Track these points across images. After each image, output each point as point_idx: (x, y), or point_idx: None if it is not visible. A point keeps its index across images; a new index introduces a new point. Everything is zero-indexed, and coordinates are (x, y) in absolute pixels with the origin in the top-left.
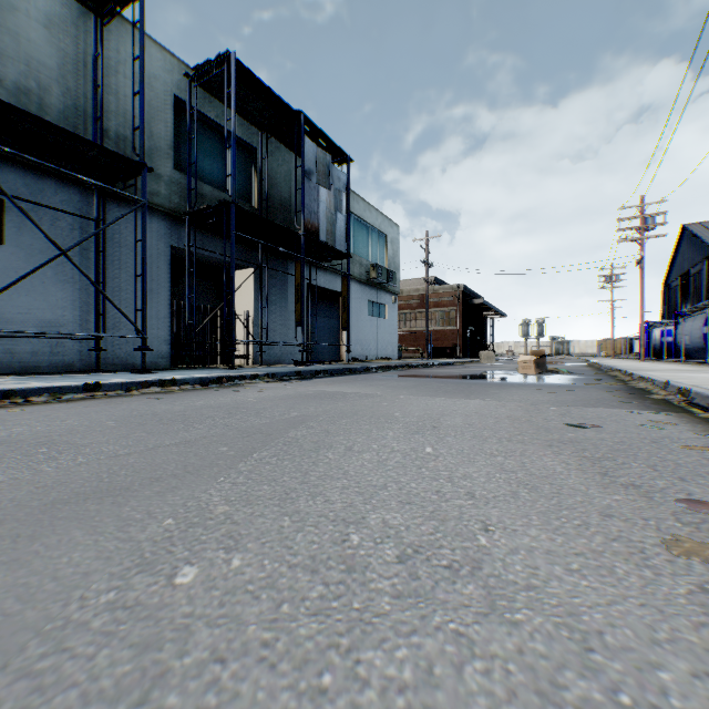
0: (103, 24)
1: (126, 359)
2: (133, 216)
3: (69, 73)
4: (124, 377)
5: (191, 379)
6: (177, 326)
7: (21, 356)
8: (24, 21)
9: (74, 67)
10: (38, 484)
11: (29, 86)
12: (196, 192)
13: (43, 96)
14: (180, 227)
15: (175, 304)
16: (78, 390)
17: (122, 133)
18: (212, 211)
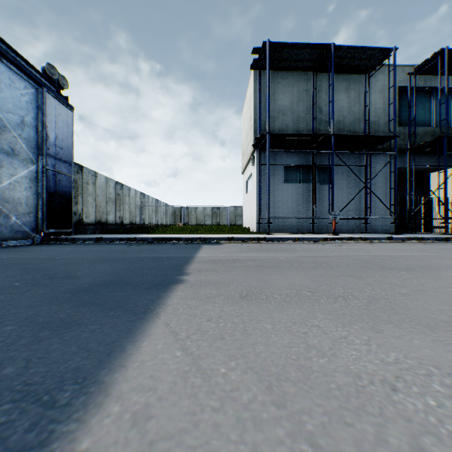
0: (369, 77)
1: (374, 228)
2: (377, 158)
3: (352, 106)
4: (391, 235)
5: (429, 237)
6: (399, 210)
7: (336, 226)
8: (338, 95)
9: (354, 101)
10: (448, 256)
11: (339, 119)
12: (414, 135)
13: (343, 121)
14: (400, 156)
15: (397, 198)
16: (384, 239)
17: (372, 120)
18: (426, 144)
